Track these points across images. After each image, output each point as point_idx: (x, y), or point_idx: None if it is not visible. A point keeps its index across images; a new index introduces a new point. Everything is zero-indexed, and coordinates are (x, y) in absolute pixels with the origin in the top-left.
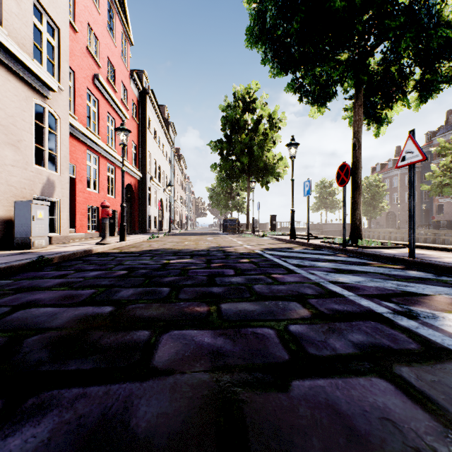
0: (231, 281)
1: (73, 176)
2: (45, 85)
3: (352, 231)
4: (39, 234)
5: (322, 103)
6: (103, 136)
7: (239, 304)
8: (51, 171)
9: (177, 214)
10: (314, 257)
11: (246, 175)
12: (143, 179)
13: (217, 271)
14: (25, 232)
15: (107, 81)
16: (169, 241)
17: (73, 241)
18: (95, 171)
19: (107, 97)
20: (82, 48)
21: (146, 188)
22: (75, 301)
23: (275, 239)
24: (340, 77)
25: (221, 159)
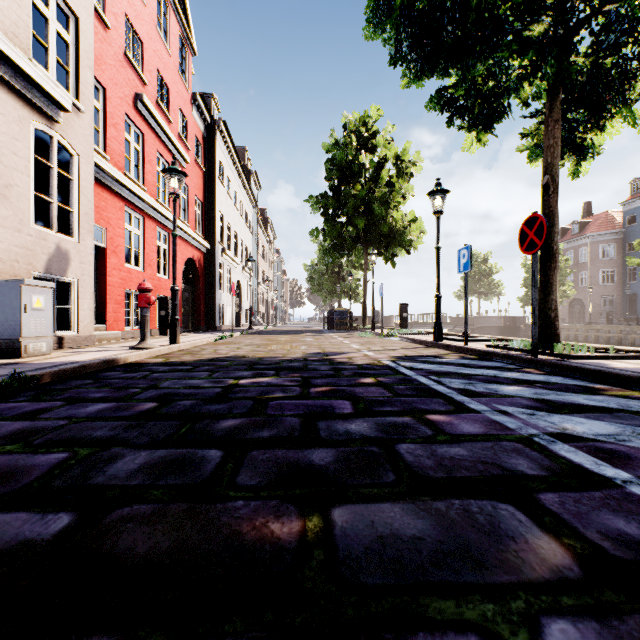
0: (349, 431)
1: (102, 245)
2: (52, 101)
3: (541, 329)
4: (37, 334)
5: (485, 126)
6: (150, 187)
7: (376, 511)
8: (64, 236)
9: (262, 303)
10: (487, 374)
11: (362, 245)
12: (212, 251)
13: (320, 405)
14: (12, 330)
15: (157, 106)
16: (246, 343)
17: (99, 344)
18: (138, 239)
19: (157, 129)
20: (118, 53)
21: (216, 264)
22: (6, 489)
23: (408, 340)
24: (526, 69)
25: (325, 223)
